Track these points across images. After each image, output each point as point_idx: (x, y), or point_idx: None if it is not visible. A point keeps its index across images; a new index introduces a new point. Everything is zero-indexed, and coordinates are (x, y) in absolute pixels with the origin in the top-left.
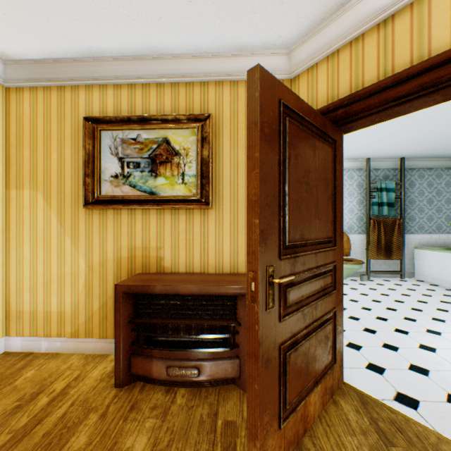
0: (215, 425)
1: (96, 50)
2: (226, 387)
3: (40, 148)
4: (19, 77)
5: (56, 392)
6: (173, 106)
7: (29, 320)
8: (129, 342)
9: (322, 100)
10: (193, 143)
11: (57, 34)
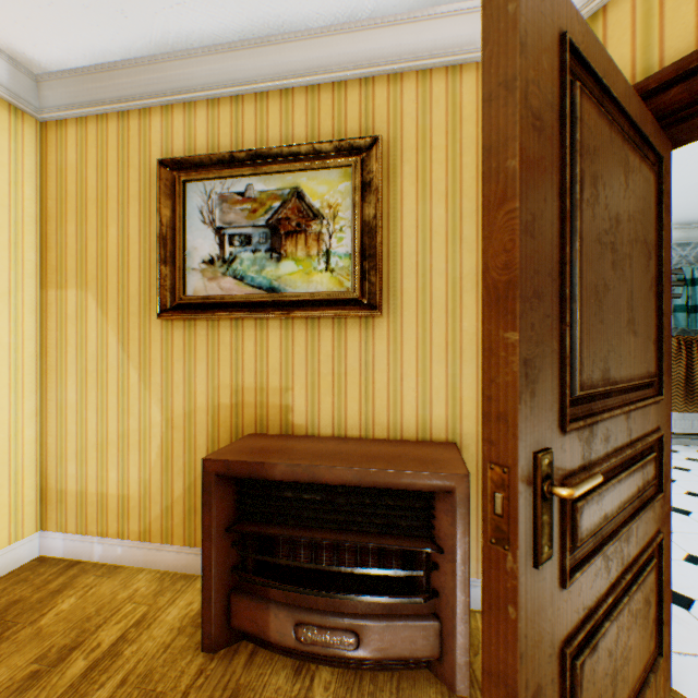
0: None
1: (176, 37)
2: (412, 676)
3: (91, 218)
4: (59, 101)
5: (100, 650)
6: (310, 129)
7: (75, 506)
8: (227, 568)
9: None
10: (346, 194)
11: (108, 10)
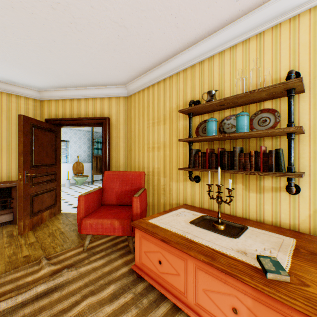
0: (3, 232)
1: None
2: (7, 226)
3: None
4: None
5: None
6: None
7: None
8: None
9: (53, 114)
10: None
11: None
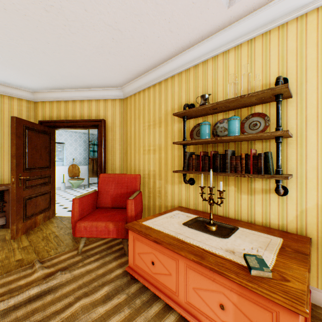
0: None
1: None
2: None
3: None
4: None
5: None
6: None
7: None
8: None
9: (48, 116)
10: None
11: None
